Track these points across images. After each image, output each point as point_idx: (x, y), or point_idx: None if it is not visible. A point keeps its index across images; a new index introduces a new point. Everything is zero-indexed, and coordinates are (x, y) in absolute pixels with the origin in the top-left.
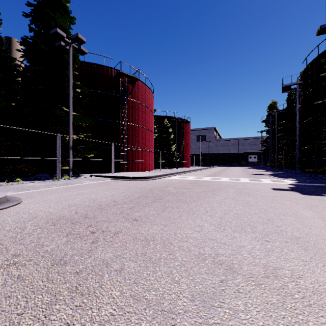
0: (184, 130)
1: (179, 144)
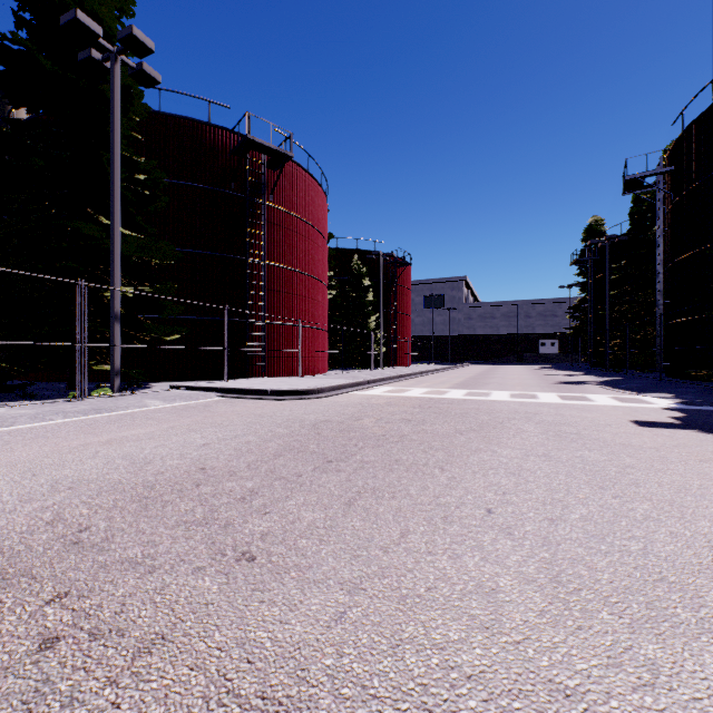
0: (397, 283)
1: (386, 315)
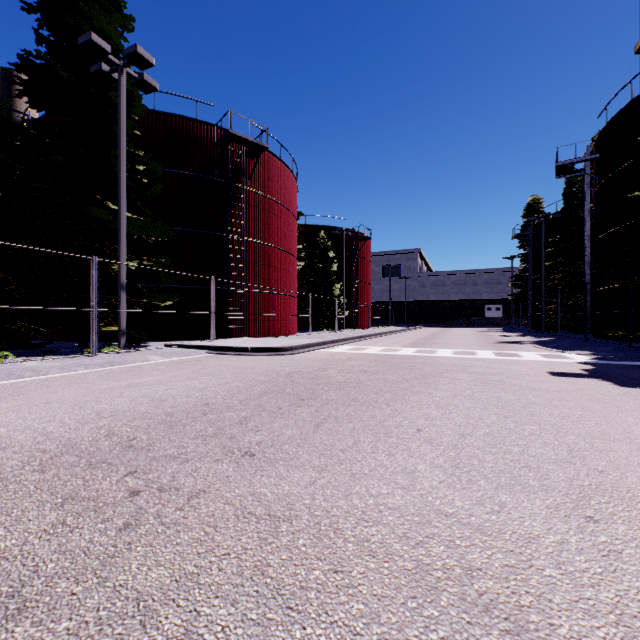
0: (358, 255)
1: (349, 283)
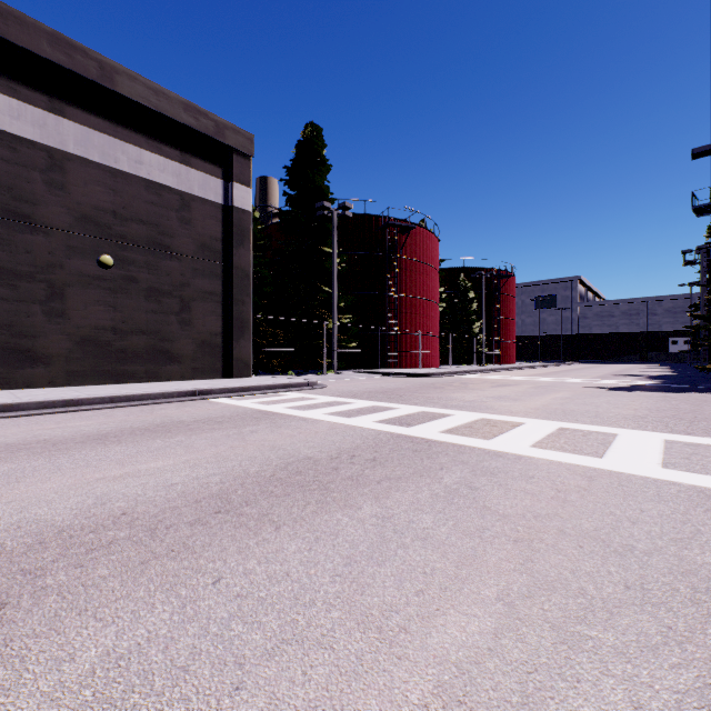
0: (500, 292)
1: (490, 320)
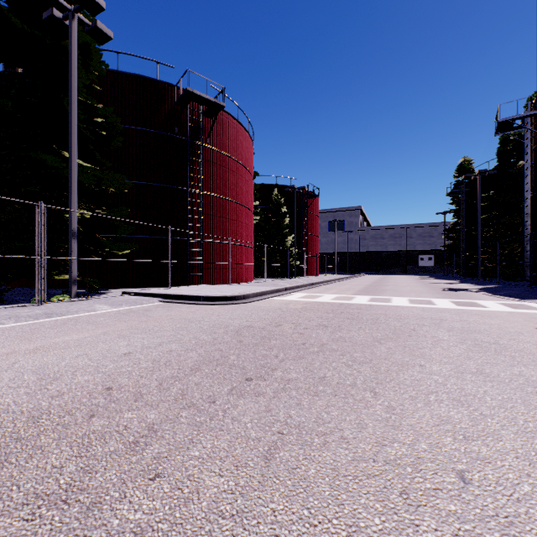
0: (308, 210)
1: (299, 235)
